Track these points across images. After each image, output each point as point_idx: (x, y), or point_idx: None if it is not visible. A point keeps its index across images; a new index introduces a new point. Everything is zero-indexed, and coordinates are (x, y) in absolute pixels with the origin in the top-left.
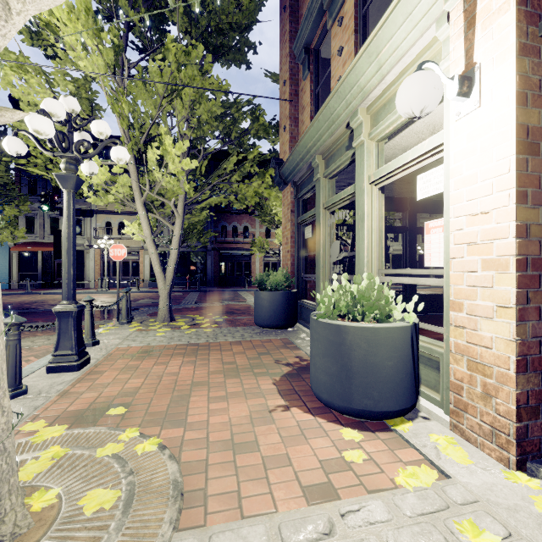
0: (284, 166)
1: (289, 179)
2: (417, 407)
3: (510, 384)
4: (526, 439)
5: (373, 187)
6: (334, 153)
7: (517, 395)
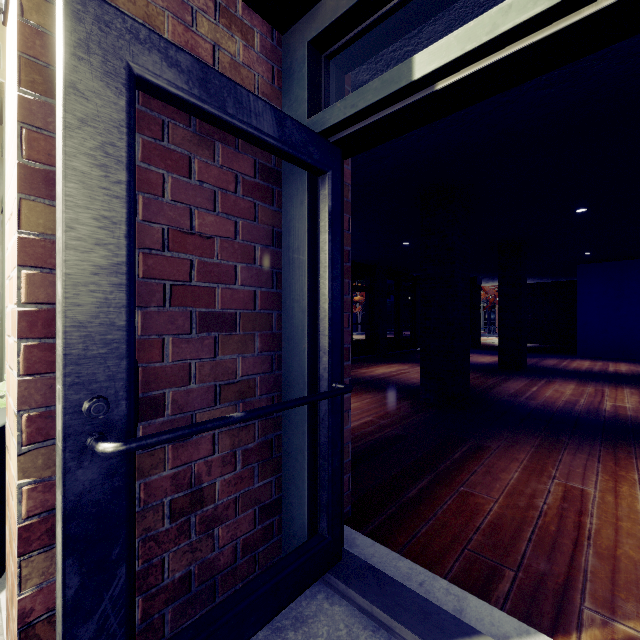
0: None
1: None
2: None
3: (16, 579)
4: None
5: None
6: None
7: (26, 603)
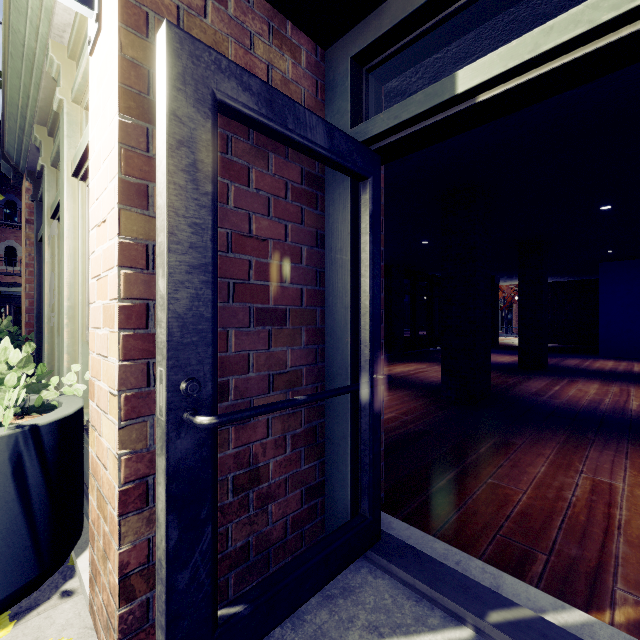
0: (5, 140)
1: (22, 167)
2: (76, 568)
3: (115, 536)
4: (146, 626)
5: (79, 183)
6: (58, 126)
7: (124, 556)
